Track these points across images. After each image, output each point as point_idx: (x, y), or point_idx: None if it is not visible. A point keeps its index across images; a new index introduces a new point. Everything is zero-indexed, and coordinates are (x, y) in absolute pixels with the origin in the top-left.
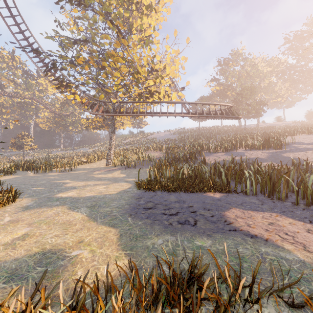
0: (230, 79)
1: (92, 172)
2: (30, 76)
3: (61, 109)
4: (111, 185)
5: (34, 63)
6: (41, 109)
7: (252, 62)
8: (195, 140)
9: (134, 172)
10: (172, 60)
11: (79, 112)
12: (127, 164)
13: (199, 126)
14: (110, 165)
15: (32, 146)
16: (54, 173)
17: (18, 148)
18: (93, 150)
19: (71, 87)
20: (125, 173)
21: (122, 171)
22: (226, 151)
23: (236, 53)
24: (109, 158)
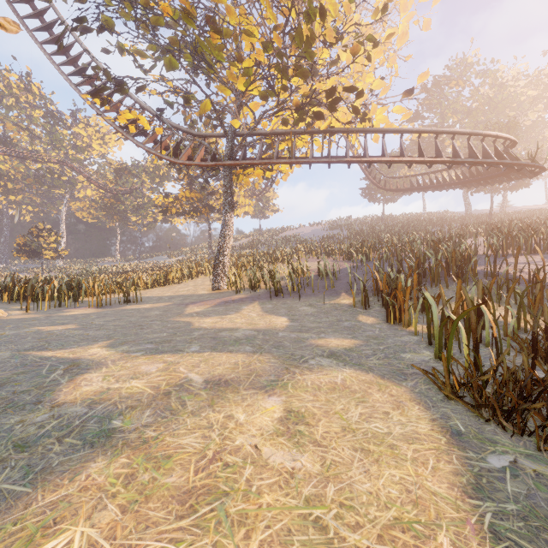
0: (451, 115)
1: (181, 309)
2: (58, 121)
3: (116, 182)
4: (304, 393)
5: (47, 54)
6: (80, 182)
7: (495, 79)
8: (407, 233)
9: (305, 310)
10: (394, 5)
11: (151, 188)
12: (267, 285)
13: (382, 212)
14: (222, 289)
15: (58, 251)
16: (80, 310)
17: (30, 256)
18: (176, 260)
19: (126, 91)
20: (280, 311)
21: (265, 306)
22: (532, 253)
23: (461, 64)
24: (219, 271)
